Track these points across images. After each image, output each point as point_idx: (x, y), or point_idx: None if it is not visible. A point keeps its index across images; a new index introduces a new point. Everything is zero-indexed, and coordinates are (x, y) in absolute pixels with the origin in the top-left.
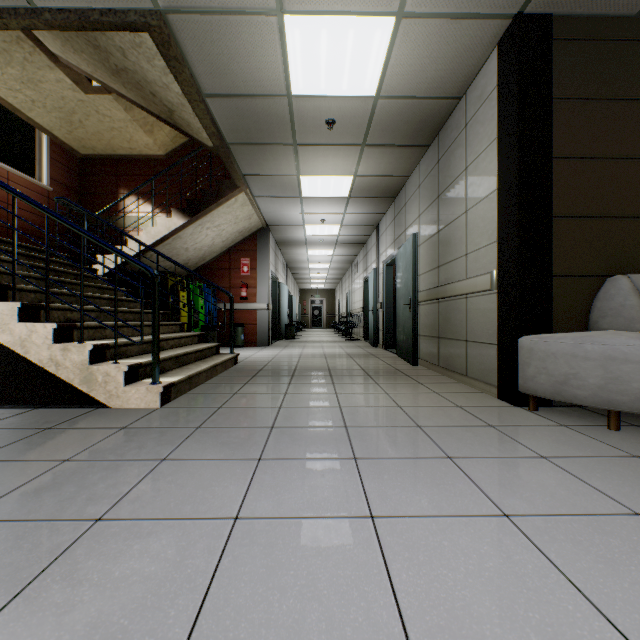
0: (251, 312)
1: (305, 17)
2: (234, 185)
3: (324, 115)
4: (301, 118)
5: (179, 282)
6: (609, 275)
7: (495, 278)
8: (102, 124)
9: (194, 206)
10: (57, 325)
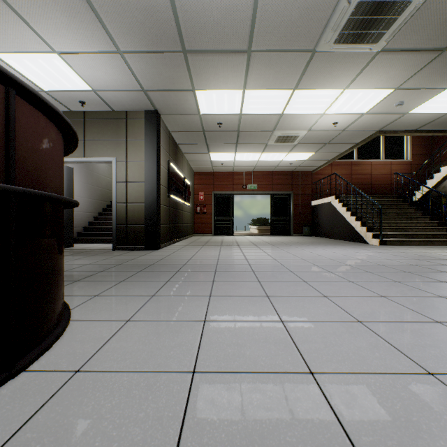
0: None
1: (415, 109)
2: None
3: None
4: None
5: None
6: None
7: None
8: None
9: None
10: (360, 222)
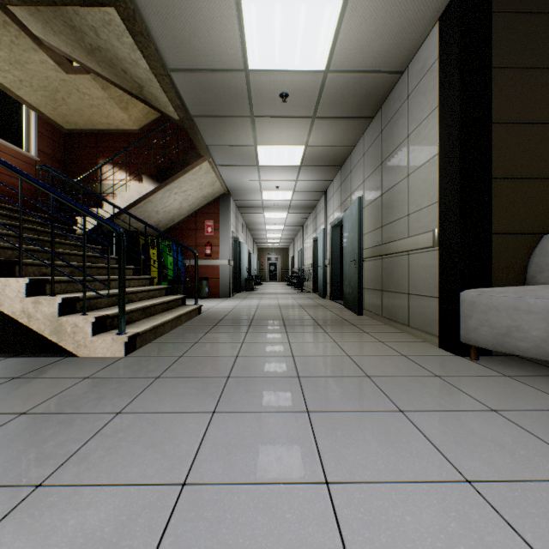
0: (214, 267)
1: None
2: (198, 154)
3: (278, 89)
4: (257, 92)
5: (150, 241)
6: (545, 233)
7: (437, 236)
8: (82, 101)
9: (163, 173)
10: (29, 279)
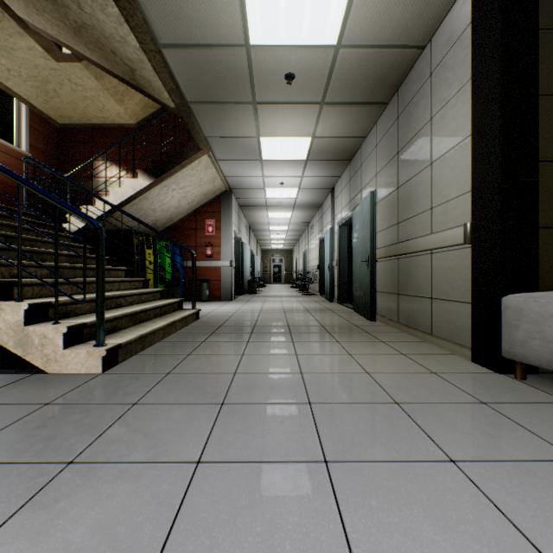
0: (215, 269)
1: None
2: (197, 147)
3: (283, 68)
4: (260, 72)
5: (145, 240)
6: None
7: (469, 231)
8: (75, 93)
9: (159, 167)
10: None
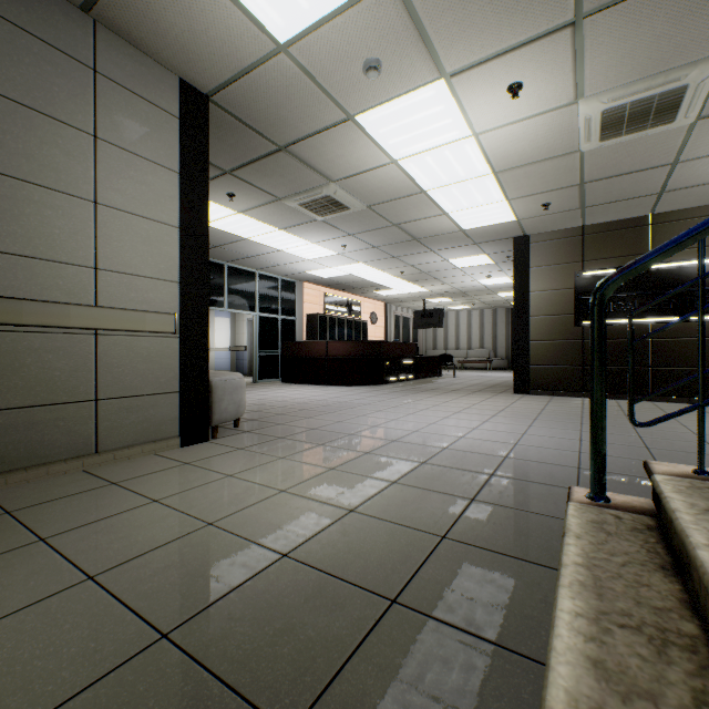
0: None
1: None
2: None
3: None
4: None
5: None
6: None
7: (180, 322)
8: None
9: None
10: None
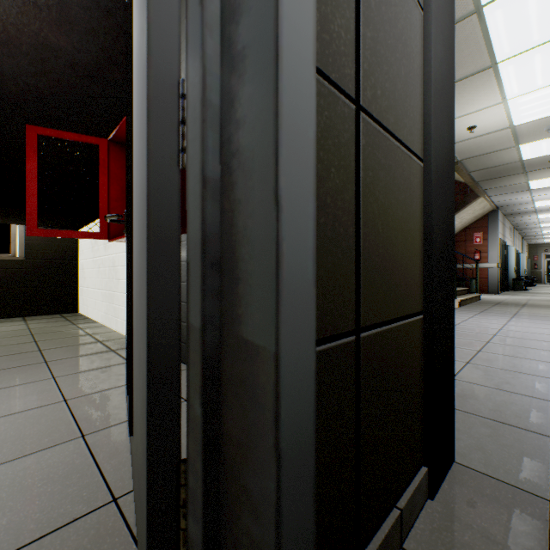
0: (482, 269)
1: (531, 143)
2: (475, 195)
3: (546, 160)
4: (529, 164)
5: None
6: None
7: None
8: None
9: None
10: None
